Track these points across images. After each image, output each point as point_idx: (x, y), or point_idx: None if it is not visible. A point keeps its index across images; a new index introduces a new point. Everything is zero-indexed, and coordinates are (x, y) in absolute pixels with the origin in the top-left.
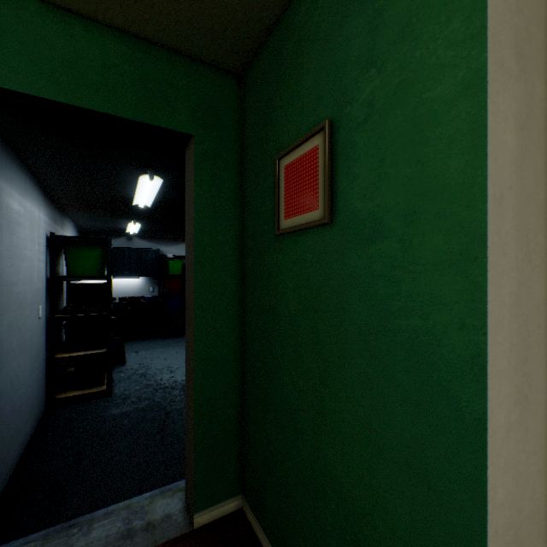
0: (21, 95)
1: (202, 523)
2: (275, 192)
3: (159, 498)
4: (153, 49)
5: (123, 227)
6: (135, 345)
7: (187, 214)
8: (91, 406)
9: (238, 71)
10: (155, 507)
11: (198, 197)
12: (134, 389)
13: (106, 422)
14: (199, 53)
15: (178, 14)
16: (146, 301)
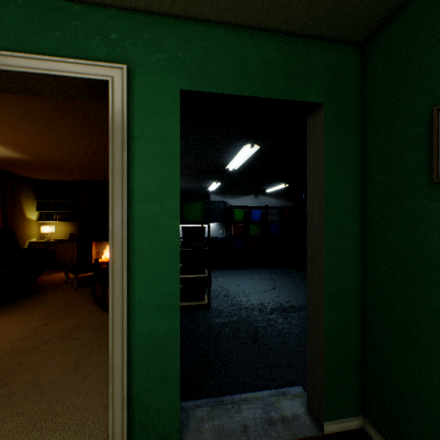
0: (214, 95)
1: (330, 431)
2: (431, 142)
3: (282, 398)
4: (294, 40)
5: (205, 186)
6: (212, 273)
7: (310, 170)
8: (199, 314)
9: (362, 40)
10: (282, 405)
11: (327, 155)
12: (224, 306)
13: (213, 328)
14: (332, 33)
15: (329, 3)
16: (219, 240)
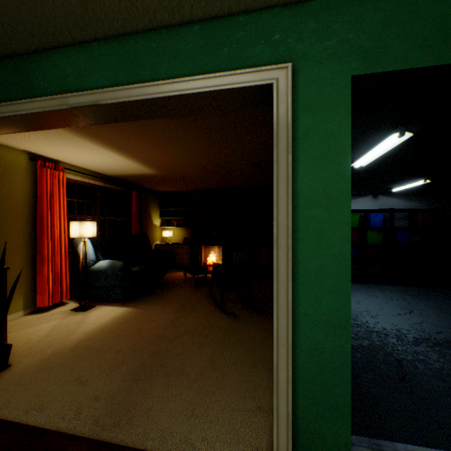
0: (394, 73)
1: None
2: None
3: None
4: None
5: None
6: None
7: None
8: None
9: None
10: None
11: None
12: None
13: None
14: None
15: None
16: None
